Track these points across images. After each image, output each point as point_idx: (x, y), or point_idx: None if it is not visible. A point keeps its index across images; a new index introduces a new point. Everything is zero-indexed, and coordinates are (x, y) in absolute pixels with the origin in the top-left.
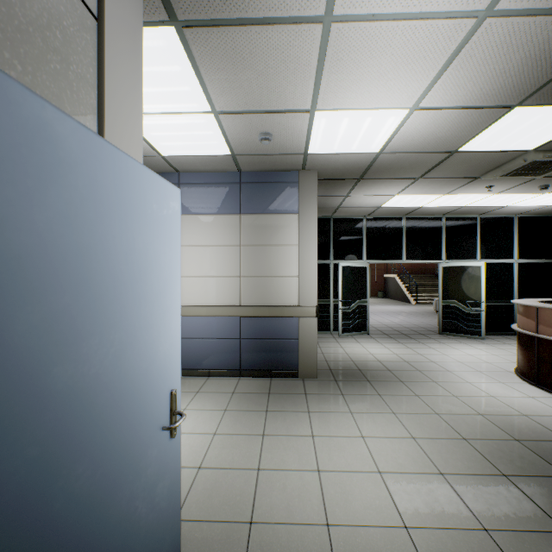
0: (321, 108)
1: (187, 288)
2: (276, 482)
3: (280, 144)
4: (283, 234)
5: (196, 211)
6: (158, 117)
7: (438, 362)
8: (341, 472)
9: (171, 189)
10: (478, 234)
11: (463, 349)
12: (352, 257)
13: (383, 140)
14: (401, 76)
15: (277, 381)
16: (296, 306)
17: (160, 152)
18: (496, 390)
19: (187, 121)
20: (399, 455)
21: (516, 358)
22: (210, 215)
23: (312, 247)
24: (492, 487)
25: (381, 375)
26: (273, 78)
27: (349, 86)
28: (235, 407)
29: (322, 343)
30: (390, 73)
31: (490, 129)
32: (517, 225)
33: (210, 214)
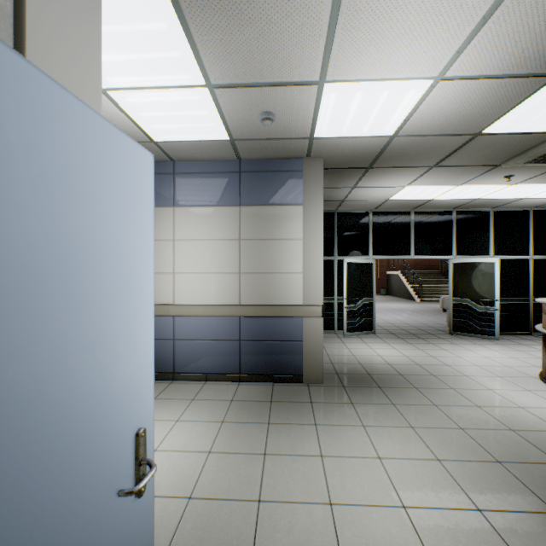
0: (331, 79)
1: (183, 286)
2: (280, 520)
3: (284, 126)
4: (286, 227)
5: (192, 203)
6: (146, 93)
7: (453, 366)
8: (357, 506)
9: (136, 150)
10: (491, 228)
11: (478, 351)
12: (357, 253)
13: (399, 120)
14: (429, 33)
15: (279, 387)
16: (300, 305)
17: (152, 137)
18: (523, 399)
19: (179, 97)
20: (425, 484)
21: (537, 361)
22: (207, 207)
23: (318, 241)
24: (544, 531)
25: (393, 380)
26: (277, 38)
27: (366, 49)
28: (234, 418)
29: (326, 343)
30: (416, 30)
31: (523, 105)
32: (532, 219)
33: (208, 206)
